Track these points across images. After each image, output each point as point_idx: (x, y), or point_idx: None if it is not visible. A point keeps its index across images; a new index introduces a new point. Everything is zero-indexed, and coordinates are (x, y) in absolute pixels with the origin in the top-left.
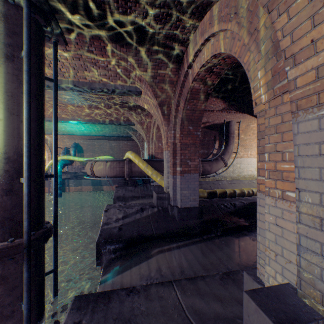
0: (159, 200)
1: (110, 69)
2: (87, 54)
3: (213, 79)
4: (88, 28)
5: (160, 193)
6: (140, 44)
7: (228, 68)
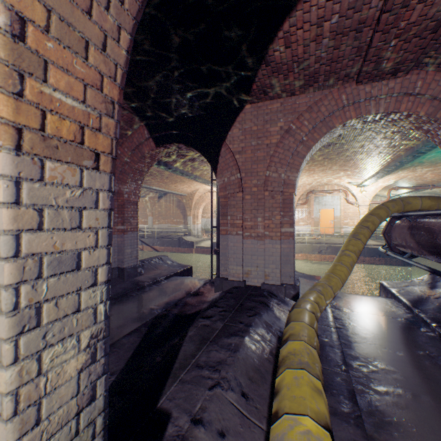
0: None
1: None
2: None
3: (182, 146)
4: None
5: None
6: None
7: (166, 144)
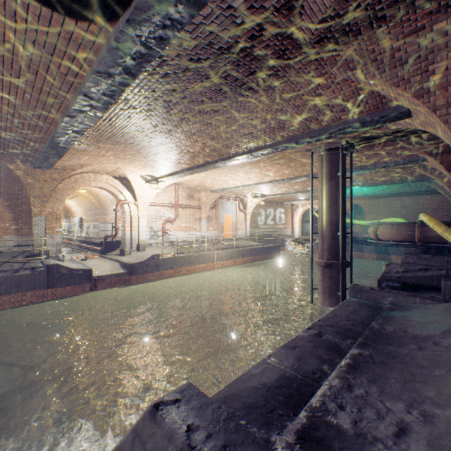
0: (448, 263)
1: (389, 153)
2: (370, 151)
3: None
4: (371, 142)
5: (450, 257)
6: (414, 136)
7: None
